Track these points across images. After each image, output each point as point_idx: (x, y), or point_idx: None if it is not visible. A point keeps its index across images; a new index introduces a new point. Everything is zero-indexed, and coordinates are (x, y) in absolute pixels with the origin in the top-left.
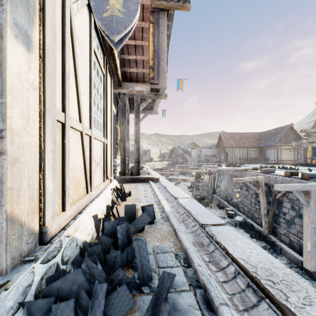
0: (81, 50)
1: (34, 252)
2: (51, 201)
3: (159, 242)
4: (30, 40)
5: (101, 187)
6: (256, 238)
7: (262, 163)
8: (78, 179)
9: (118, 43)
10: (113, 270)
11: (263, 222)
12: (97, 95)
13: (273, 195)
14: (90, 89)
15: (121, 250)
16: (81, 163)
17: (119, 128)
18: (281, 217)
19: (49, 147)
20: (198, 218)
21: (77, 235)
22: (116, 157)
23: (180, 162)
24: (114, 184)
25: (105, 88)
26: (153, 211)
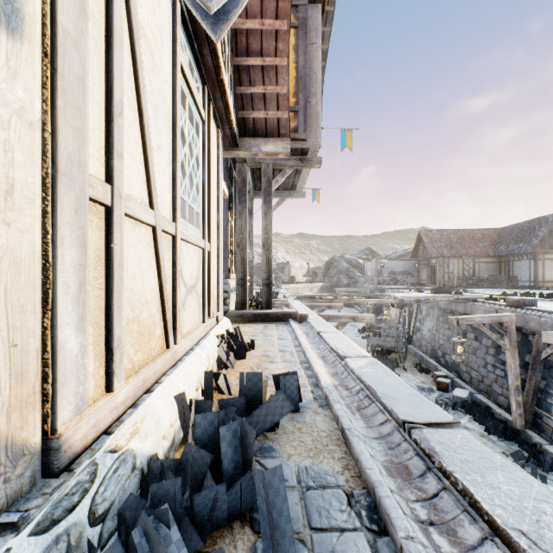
0: (154, 64)
1: (26, 497)
2: (74, 376)
3: (311, 459)
4: (17, 10)
5: (197, 334)
6: (497, 434)
7: (504, 287)
8: (147, 322)
9: (220, 21)
10: (210, 529)
11: (513, 403)
12: (189, 157)
13: (535, 351)
14: (173, 144)
15: (228, 480)
16: (154, 289)
17: (234, 223)
18: (552, 397)
19: (68, 258)
20: (392, 407)
21: (136, 445)
22: (229, 276)
23: (344, 285)
24: (223, 327)
25: (206, 147)
26: (298, 385)
